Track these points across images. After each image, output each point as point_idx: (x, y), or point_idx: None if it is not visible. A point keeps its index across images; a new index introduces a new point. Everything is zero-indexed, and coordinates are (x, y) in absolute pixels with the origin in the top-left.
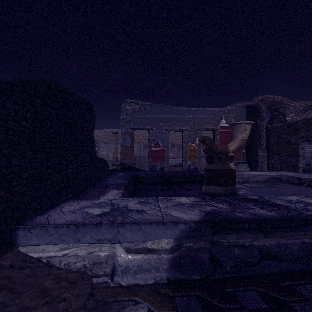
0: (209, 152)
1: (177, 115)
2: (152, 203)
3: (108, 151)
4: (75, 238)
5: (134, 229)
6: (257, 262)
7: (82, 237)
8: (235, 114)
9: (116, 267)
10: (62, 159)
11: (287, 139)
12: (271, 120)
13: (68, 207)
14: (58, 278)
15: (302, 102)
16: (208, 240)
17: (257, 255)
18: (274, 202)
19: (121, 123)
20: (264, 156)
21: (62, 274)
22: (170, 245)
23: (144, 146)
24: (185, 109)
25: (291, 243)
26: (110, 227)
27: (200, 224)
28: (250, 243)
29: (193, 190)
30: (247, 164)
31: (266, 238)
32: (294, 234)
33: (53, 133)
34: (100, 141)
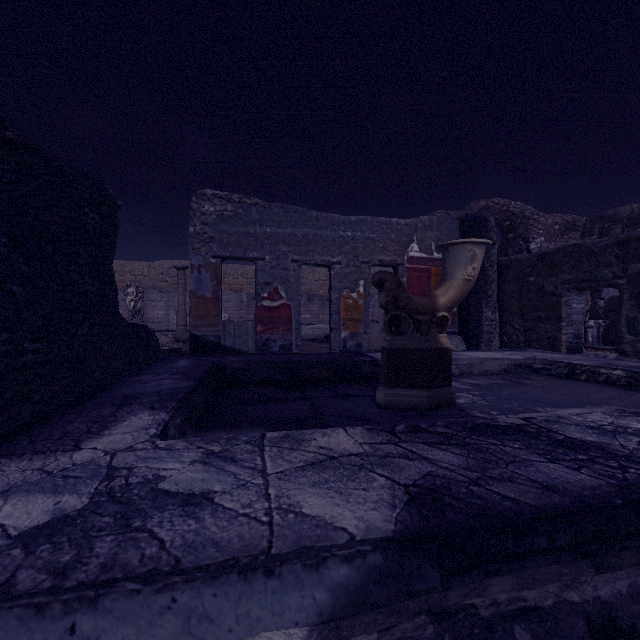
0: (394, 309)
1: (318, 231)
2: (246, 457)
3: (168, 309)
4: None
5: (147, 609)
6: None
7: None
8: (438, 234)
9: None
10: None
11: (538, 285)
12: (503, 248)
13: None
14: None
15: (559, 216)
16: (429, 608)
17: None
18: (565, 433)
19: (191, 242)
20: (494, 319)
21: None
22: None
23: (249, 298)
24: (335, 219)
25: None
26: (32, 617)
27: (401, 552)
28: (558, 597)
29: (357, 398)
30: (462, 335)
31: (600, 572)
32: None
33: None
34: (149, 286)
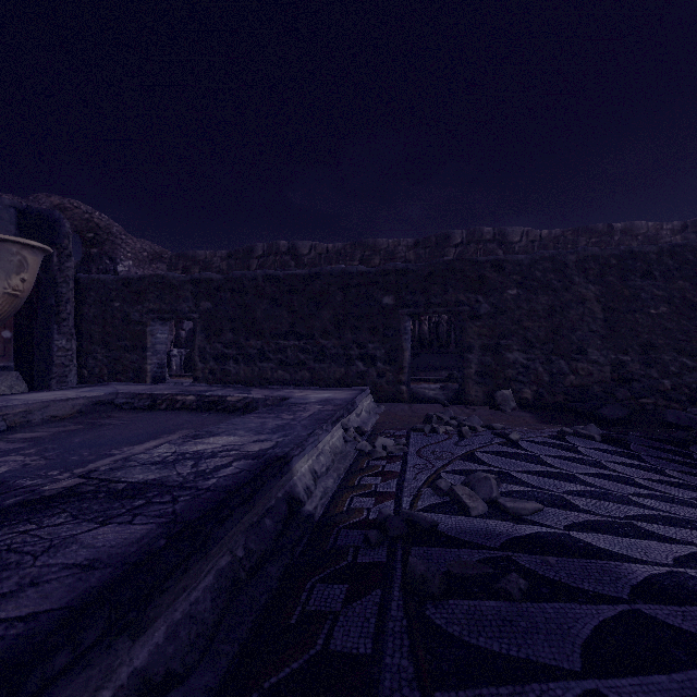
0: None
1: None
2: None
3: None
4: None
5: None
6: None
7: None
8: None
9: None
10: None
11: (124, 311)
12: (86, 264)
13: None
14: None
15: (148, 243)
16: None
17: None
18: (128, 479)
19: None
20: (71, 349)
21: None
22: None
23: None
24: None
25: (199, 597)
26: None
27: None
28: None
29: None
30: (21, 371)
31: (139, 638)
32: (203, 565)
33: None
34: None
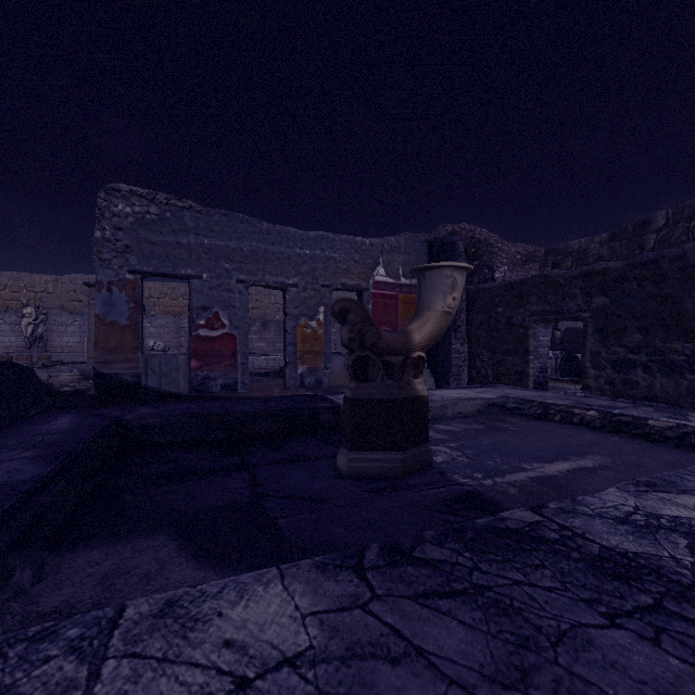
0: (359, 348)
1: (270, 246)
2: None
3: (82, 335)
4: None
5: None
6: None
7: None
8: (406, 257)
9: None
10: None
11: (506, 316)
12: (469, 276)
13: None
14: None
15: (521, 246)
16: None
17: None
18: (595, 537)
19: (98, 252)
20: (463, 352)
21: None
22: None
23: None
24: (291, 233)
25: None
26: None
27: None
28: None
29: (313, 463)
30: (430, 369)
31: None
32: None
33: None
34: (55, 306)
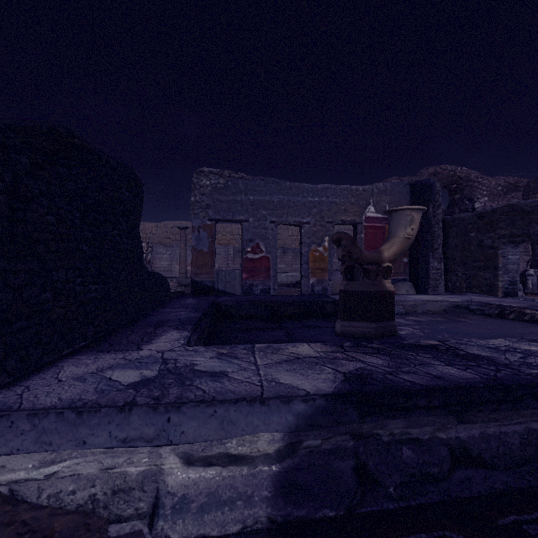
0: (348, 260)
1: (291, 197)
2: (243, 356)
3: (171, 260)
4: (76, 438)
5: (202, 415)
6: (446, 474)
7: (91, 435)
8: (391, 197)
9: (161, 499)
10: (75, 274)
11: (478, 239)
12: (451, 207)
13: (73, 369)
14: (30, 530)
15: (501, 178)
16: (351, 432)
17: (445, 459)
18: (467, 350)
19: (192, 209)
20: (440, 268)
21: (40, 521)
22: (276, 446)
23: (235, 251)
24: (305, 187)
25: (507, 432)
26: (151, 412)
27: (336, 400)
28: (432, 435)
29: (320, 329)
30: (412, 282)
31: (461, 423)
32: (513, 415)
33: (56, 224)
34: (156, 242)
